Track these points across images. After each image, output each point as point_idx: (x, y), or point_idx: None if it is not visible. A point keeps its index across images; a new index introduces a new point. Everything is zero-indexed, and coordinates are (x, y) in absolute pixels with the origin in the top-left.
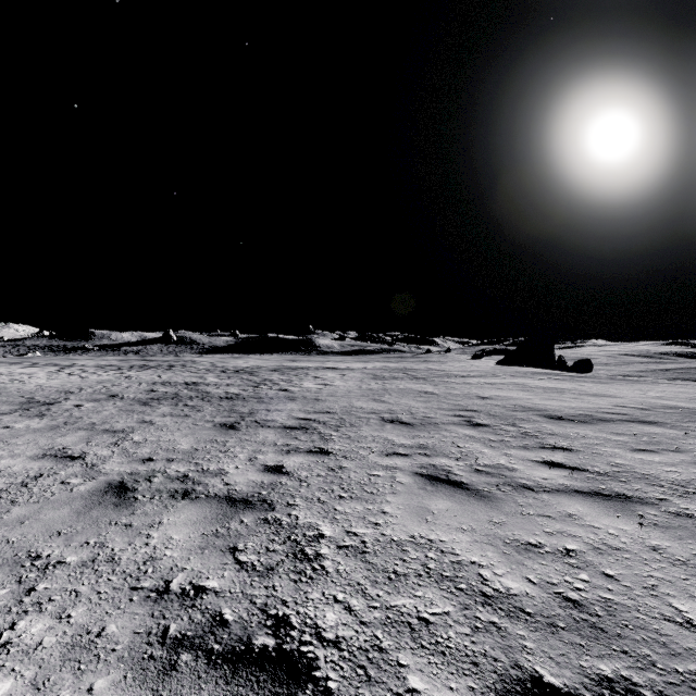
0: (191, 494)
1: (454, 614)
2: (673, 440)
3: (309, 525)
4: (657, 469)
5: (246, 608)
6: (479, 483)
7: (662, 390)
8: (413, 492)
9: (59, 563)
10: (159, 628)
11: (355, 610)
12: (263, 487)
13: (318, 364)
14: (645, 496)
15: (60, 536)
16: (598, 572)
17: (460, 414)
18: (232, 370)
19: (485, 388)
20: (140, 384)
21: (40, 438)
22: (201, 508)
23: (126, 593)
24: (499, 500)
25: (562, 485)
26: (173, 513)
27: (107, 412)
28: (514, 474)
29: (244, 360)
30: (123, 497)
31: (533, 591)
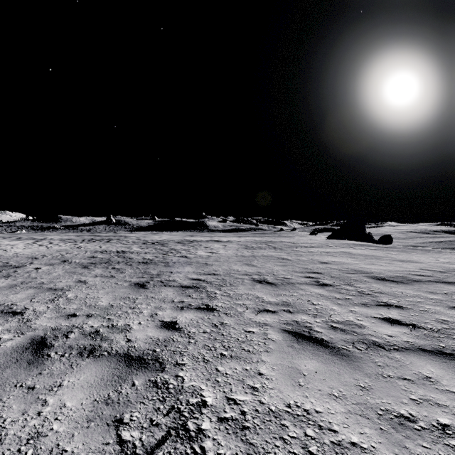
0: (97, 351)
1: None
2: None
3: (193, 390)
4: None
5: None
6: (337, 340)
7: (448, 257)
8: (283, 350)
9: None
10: None
11: None
12: (158, 344)
13: (208, 238)
14: None
15: None
16: None
17: (309, 276)
18: (150, 242)
19: (323, 256)
20: (86, 252)
21: None
22: (101, 367)
23: None
24: (359, 360)
25: (407, 343)
26: (75, 374)
27: (55, 274)
28: (364, 331)
29: (159, 235)
30: (38, 354)
31: None
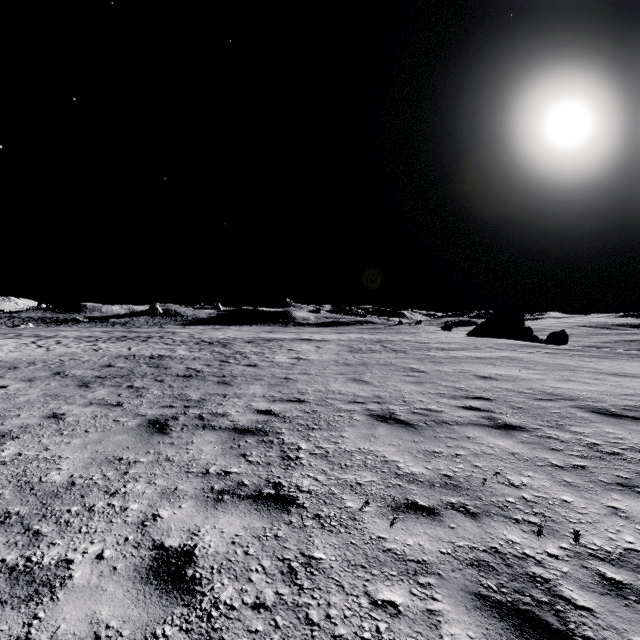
0: None
1: None
2: None
3: None
4: None
5: None
6: None
7: None
8: None
9: None
10: None
11: None
12: None
13: (293, 336)
14: None
15: None
16: None
17: (471, 406)
18: (206, 341)
19: (477, 364)
20: (102, 357)
21: None
22: None
23: None
24: None
25: None
26: None
27: (22, 398)
28: None
29: (223, 331)
30: None
31: None
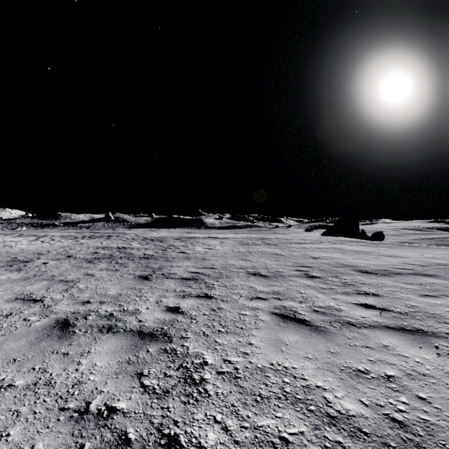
0: (114, 328)
1: (307, 434)
2: (448, 288)
3: (196, 354)
4: (441, 310)
5: (146, 428)
6: (317, 320)
7: (433, 253)
8: (271, 327)
9: (9, 386)
10: (76, 446)
11: (230, 430)
12: (165, 323)
13: (205, 235)
14: (436, 331)
15: (14, 363)
16: (414, 395)
17: (300, 269)
18: (149, 239)
19: (315, 251)
20: (88, 248)
21: (16, 286)
22: (120, 340)
23: (55, 413)
24: (333, 334)
25: (376, 322)
26: (99, 344)
27: (63, 268)
28: (341, 314)
29: (157, 232)
30: (65, 331)
31: (366, 412)
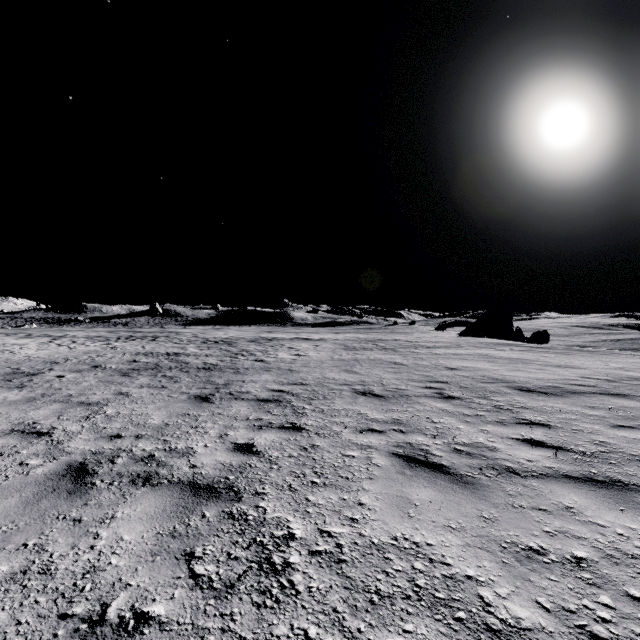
0: (154, 479)
1: None
2: None
3: (278, 522)
4: None
5: None
6: (460, 466)
7: (622, 361)
8: (391, 477)
9: None
10: None
11: None
12: (231, 471)
13: (292, 335)
14: None
15: None
16: (621, 593)
17: (431, 386)
18: (212, 341)
19: (452, 359)
20: (124, 354)
21: (13, 412)
22: (161, 497)
23: (51, 623)
24: (486, 488)
25: (550, 469)
26: (129, 504)
27: (86, 383)
28: (496, 455)
29: (224, 331)
30: (80, 482)
31: (549, 622)
